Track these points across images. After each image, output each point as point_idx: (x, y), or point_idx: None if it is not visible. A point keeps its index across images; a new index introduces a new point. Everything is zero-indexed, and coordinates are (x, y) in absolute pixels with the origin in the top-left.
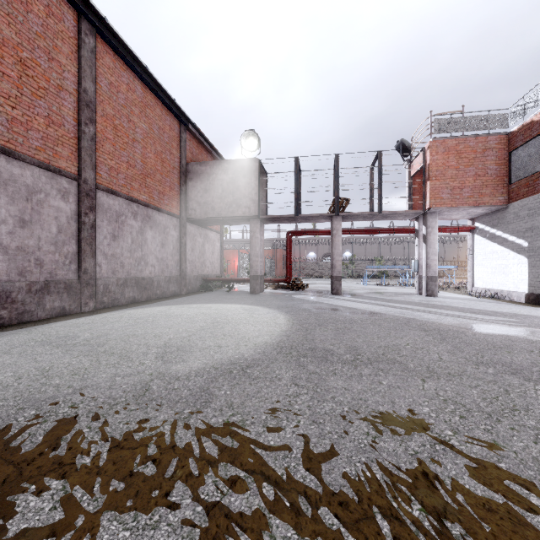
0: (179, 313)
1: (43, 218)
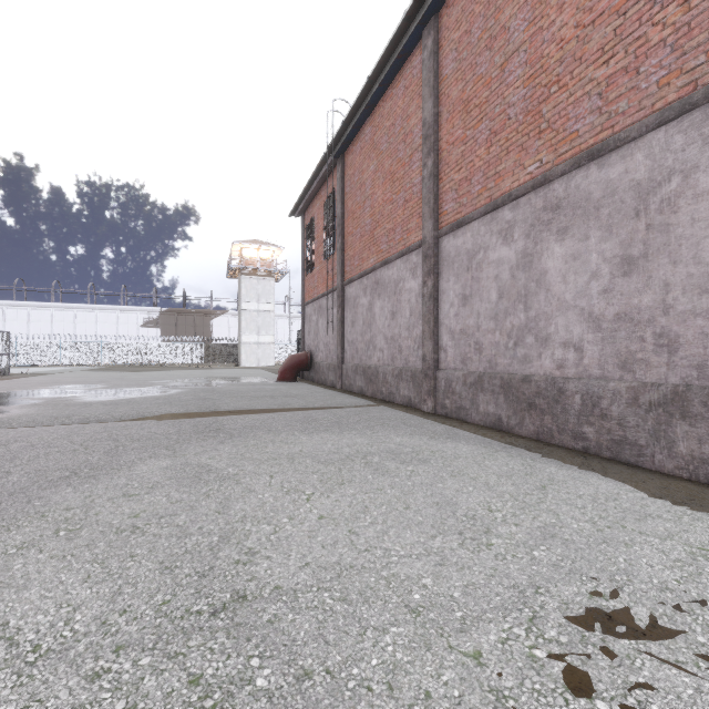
0: (675, 684)
1: (678, 234)
